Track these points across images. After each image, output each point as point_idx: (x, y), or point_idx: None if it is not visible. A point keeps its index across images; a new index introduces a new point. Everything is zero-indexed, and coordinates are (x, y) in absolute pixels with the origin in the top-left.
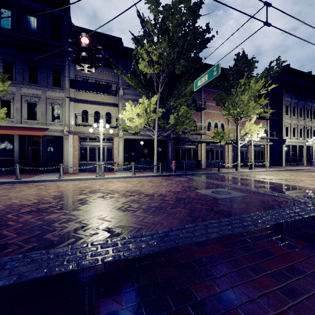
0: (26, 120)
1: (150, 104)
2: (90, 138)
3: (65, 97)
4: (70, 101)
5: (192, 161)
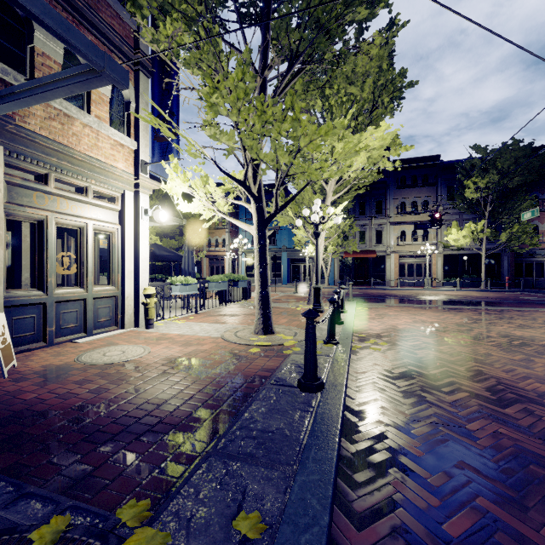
0: (358, 245)
1: (477, 227)
2: (408, 255)
3: (386, 222)
4: (390, 225)
5: (544, 278)
